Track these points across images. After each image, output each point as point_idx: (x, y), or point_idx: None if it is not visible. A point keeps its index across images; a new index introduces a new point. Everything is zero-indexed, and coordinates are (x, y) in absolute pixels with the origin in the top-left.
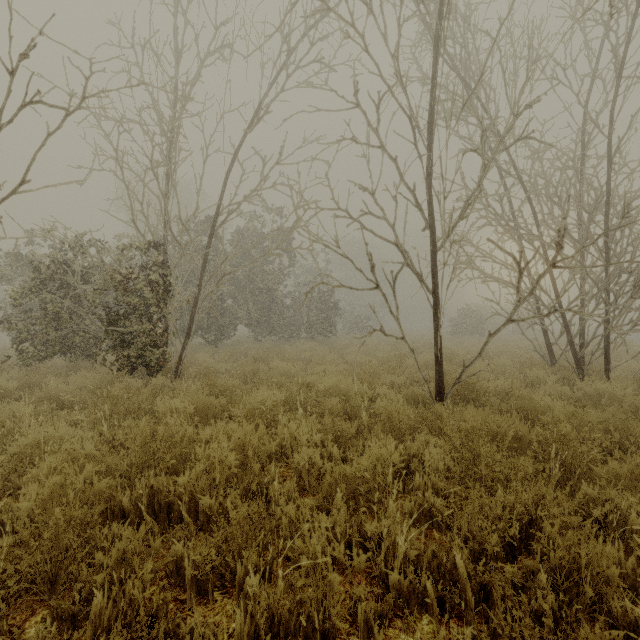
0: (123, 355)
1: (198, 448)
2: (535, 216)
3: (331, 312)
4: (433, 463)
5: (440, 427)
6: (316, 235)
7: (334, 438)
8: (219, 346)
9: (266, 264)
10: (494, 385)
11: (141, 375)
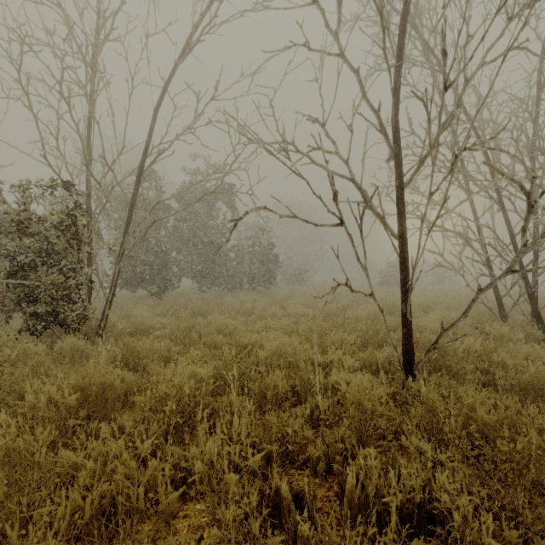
0: (29, 312)
1: (9, 530)
2: (490, 161)
3: (272, 265)
4: (471, 536)
5: (431, 422)
6: (253, 132)
7: (281, 446)
8: (164, 297)
9: (210, 219)
10: (463, 346)
11: (58, 334)
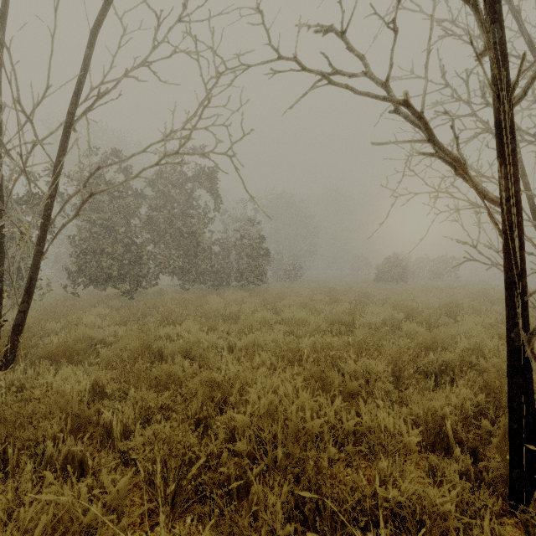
0: None
1: None
2: None
3: (262, 260)
4: None
5: None
6: None
7: None
8: (140, 296)
9: (194, 209)
10: None
11: None
